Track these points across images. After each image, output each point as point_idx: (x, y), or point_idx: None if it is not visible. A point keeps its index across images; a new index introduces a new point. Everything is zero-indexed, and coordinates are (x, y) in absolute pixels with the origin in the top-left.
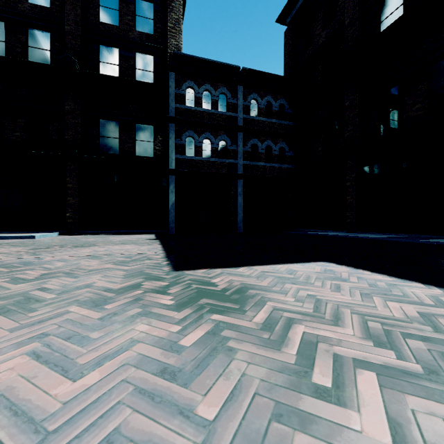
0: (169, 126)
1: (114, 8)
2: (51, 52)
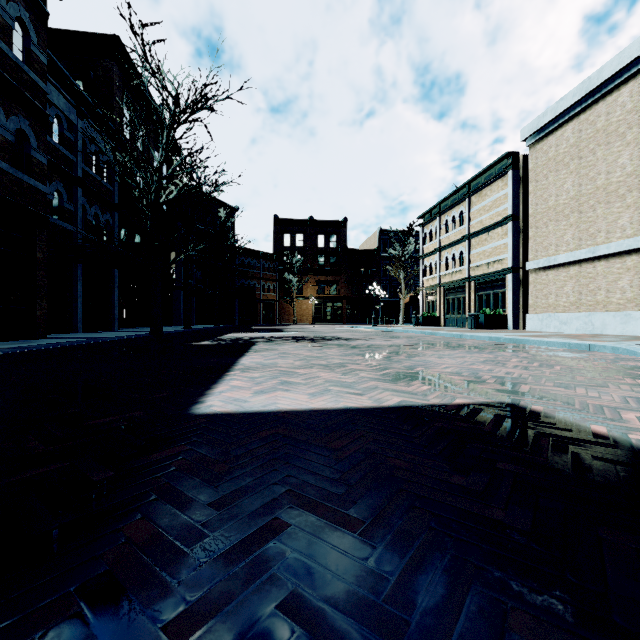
0: None
1: None
2: None
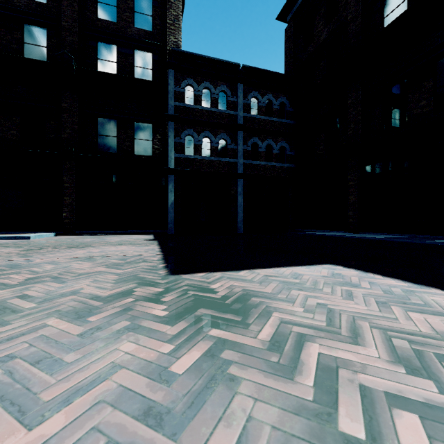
0: (168, 124)
1: (111, 4)
2: (48, 48)
